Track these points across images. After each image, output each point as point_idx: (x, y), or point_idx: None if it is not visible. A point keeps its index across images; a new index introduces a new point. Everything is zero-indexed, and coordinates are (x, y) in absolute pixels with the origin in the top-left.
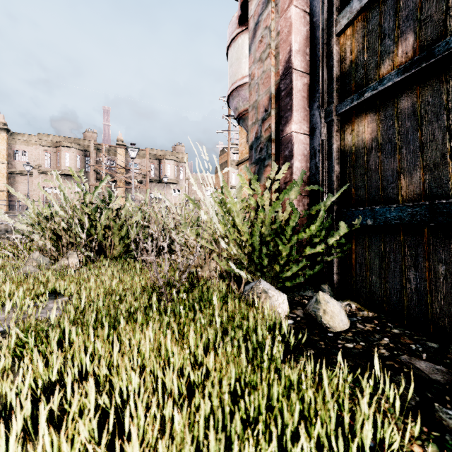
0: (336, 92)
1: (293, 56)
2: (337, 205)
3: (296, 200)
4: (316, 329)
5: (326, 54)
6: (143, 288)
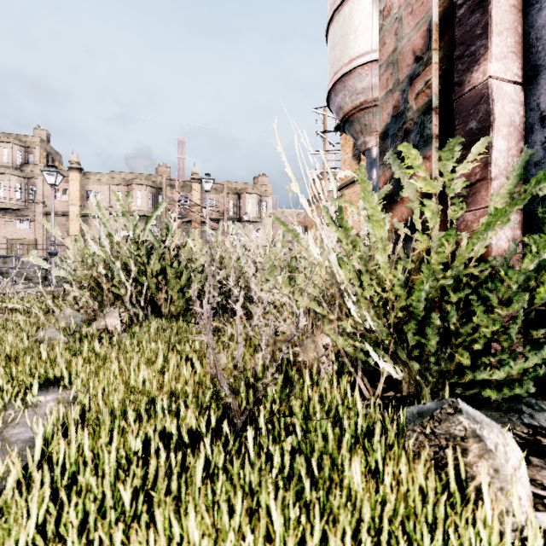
0: None
1: None
2: None
3: None
4: None
5: None
6: (195, 386)
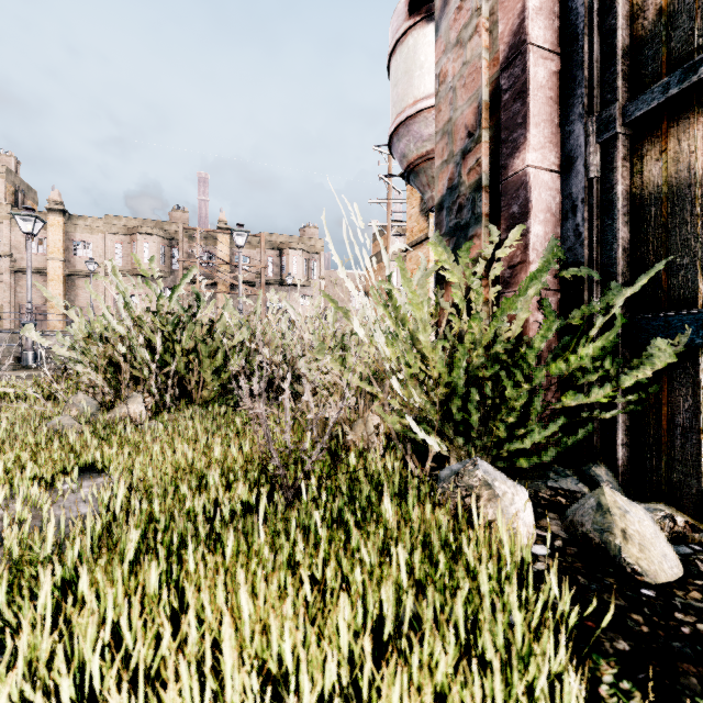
0: (623, 80)
1: (529, 18)
2: (626, 306)
3: (535, 298)
4: (607, 574)
5: (599, 8)
6: (244, 465)
